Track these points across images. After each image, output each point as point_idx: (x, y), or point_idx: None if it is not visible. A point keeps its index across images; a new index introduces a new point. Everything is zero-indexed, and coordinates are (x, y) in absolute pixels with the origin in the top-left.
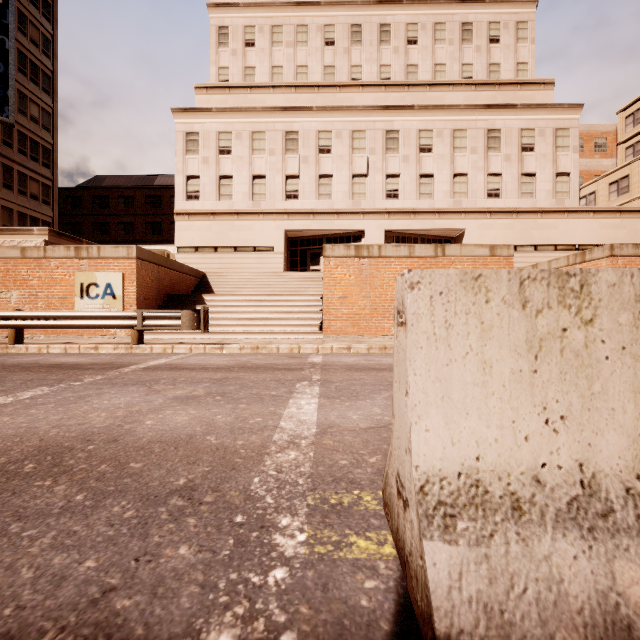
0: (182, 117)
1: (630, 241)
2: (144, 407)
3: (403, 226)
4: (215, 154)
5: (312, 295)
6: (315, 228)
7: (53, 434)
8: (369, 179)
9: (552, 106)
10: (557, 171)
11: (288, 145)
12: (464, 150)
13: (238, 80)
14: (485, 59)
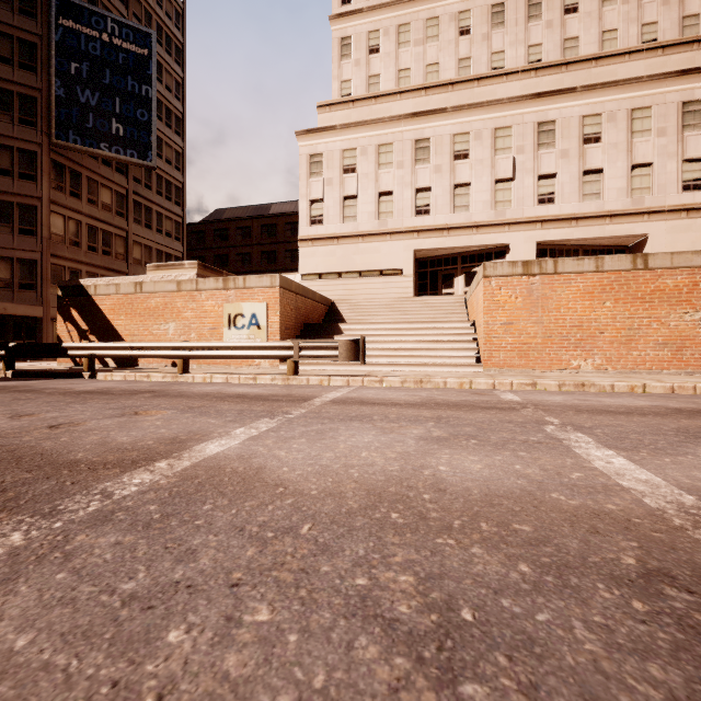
0: (306, 139)
1: None
2: (406, 448)
3: (561, 236)
4: (339, 174)
5: (461, 322)
6: (449, 246)
7: (358, 475)
8: (516, 183)
9: None
10: None
11: (418, 155)
12: (647, 133)
13: (361, 92)
14: (676, 12)
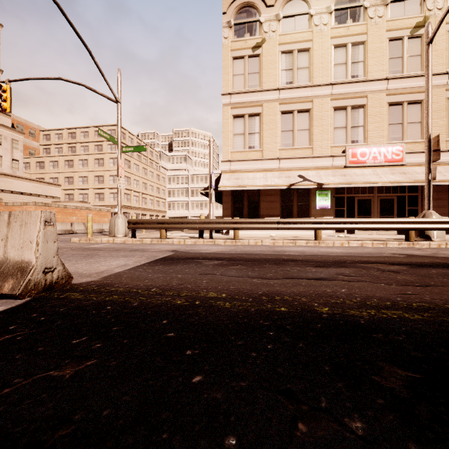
0: None
1: (44, 194)
2: None
3: None
4: None
5: None
6: None
7: None
8: None
9: (11, 128)
10: (13, 158)
11: None
12: None
13: None
14: None
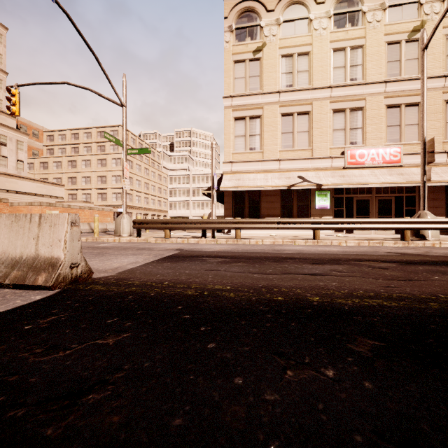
0: None
1: (48, 194)
2: None
3: None
4: None
5: None
6: None
7: None
8: None
9: (16, 130)
10: (18, 159)
11: None
12: None
13: None
14: None
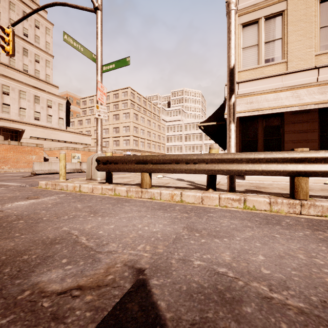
0: None
1: (79, 142)
2: None
3: None
4: None
5: None
6: None
7: None
8: None
9: (58, 96)
10: (59, 117)
11: None
12: (25, 99)
13: None
14: (34, 66)
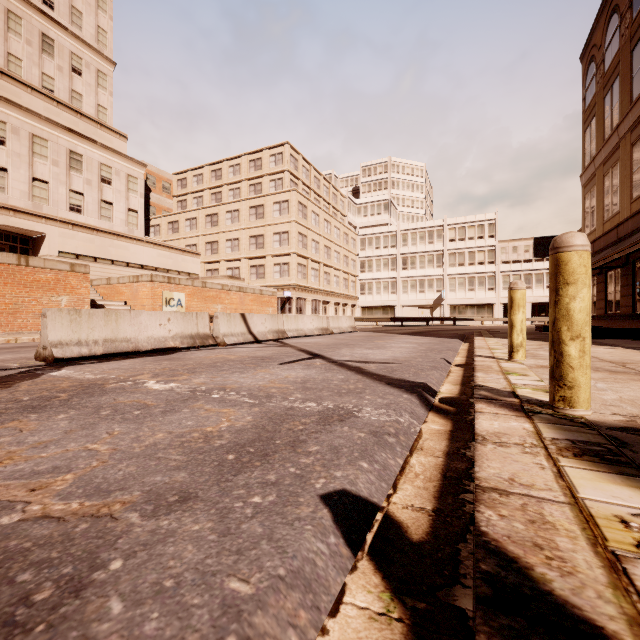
0: None
1: (175, 268)
2: None
3: None
4: None
5: None
6: None
7: None
8: None
9: (126, 156)
10: (129, 207)
11: None
12: (45, 159)
13: None
14: (68, 83)
